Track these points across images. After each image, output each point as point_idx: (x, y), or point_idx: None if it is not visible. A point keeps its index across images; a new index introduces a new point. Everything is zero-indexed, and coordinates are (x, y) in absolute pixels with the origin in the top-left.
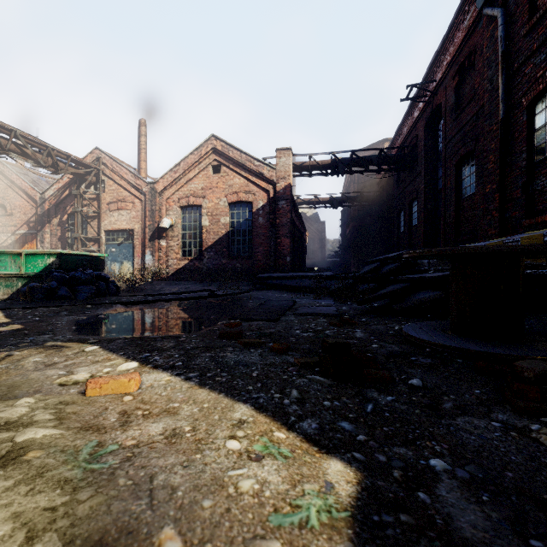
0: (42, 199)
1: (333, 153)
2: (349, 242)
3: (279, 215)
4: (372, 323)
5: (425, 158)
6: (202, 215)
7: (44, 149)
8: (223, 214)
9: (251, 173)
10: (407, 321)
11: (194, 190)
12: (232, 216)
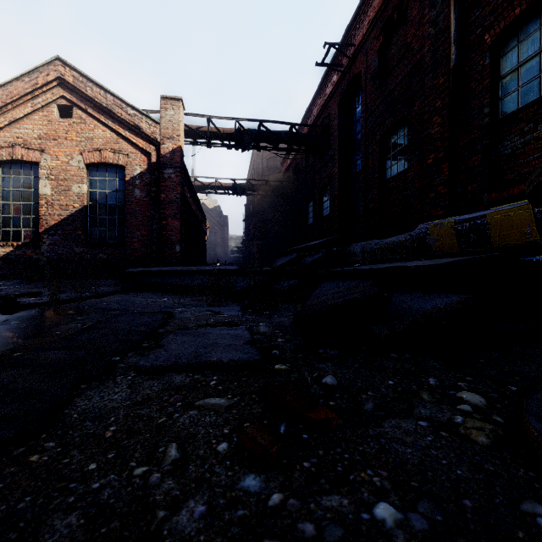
0: None
1: (238, 119)
2: (253, 237)
3: (164, 188)
4: (367, 401)
5: (339, 139)
6: (40, 178)
7: None
8: (76, 180)
9: (123, 124)
10: (430, 374)
11: (24, 137)
12: (91, 184)
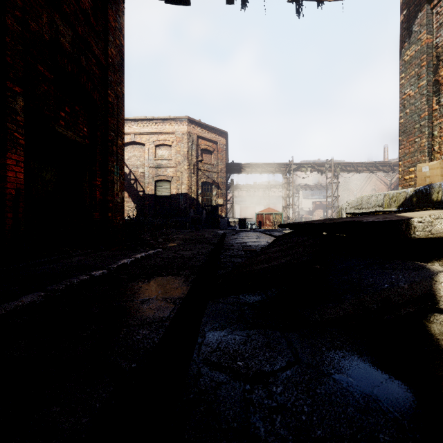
0: (390, 184)
1: None
2: None
3: None
4: None
5: None
6: None
7: (386, 165)
8: None
9: None
10: None
11: None
12: None
